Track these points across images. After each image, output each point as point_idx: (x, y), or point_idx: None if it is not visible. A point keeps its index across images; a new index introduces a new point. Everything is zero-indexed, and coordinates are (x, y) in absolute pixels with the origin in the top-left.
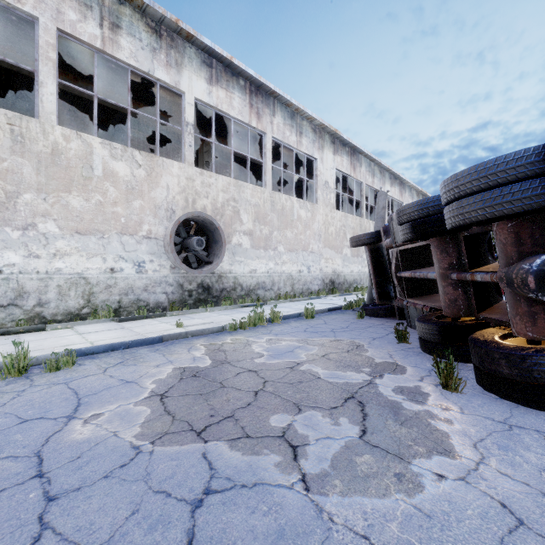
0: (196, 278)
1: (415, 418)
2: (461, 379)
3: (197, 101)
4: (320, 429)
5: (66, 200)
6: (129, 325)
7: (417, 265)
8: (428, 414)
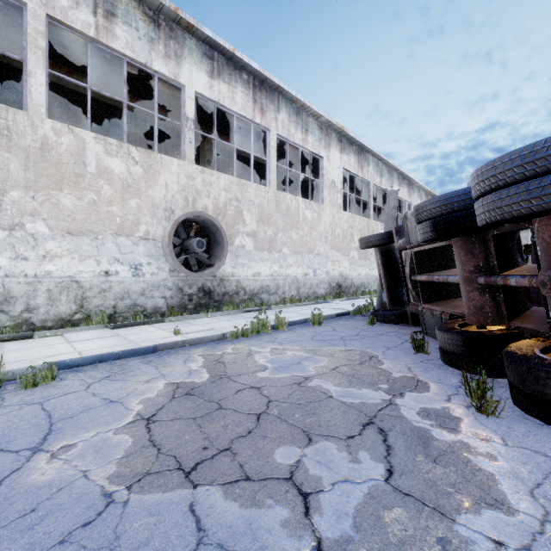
0: (196, 281)
1: (450, 452)
2: (498, 401)
3: (197, 95)
4: (336, 468)
5: (57, 198)
6: (124, 332)
7: (433, 267)
8: (465, 446)
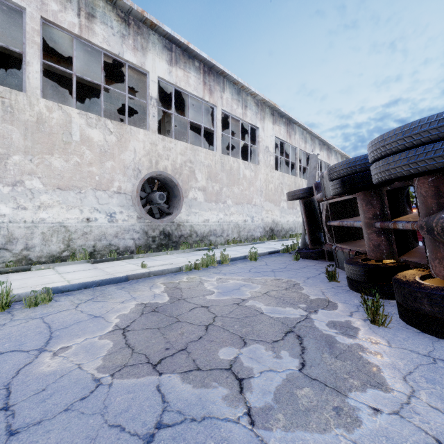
0: (158, 226)
1: (348, 351)
2: (387, 315)
3: (159, 79)
4: (263, 362)
5: (49, 161)
6: (102, 266)
7: (344, 215)
8: (360, 347)
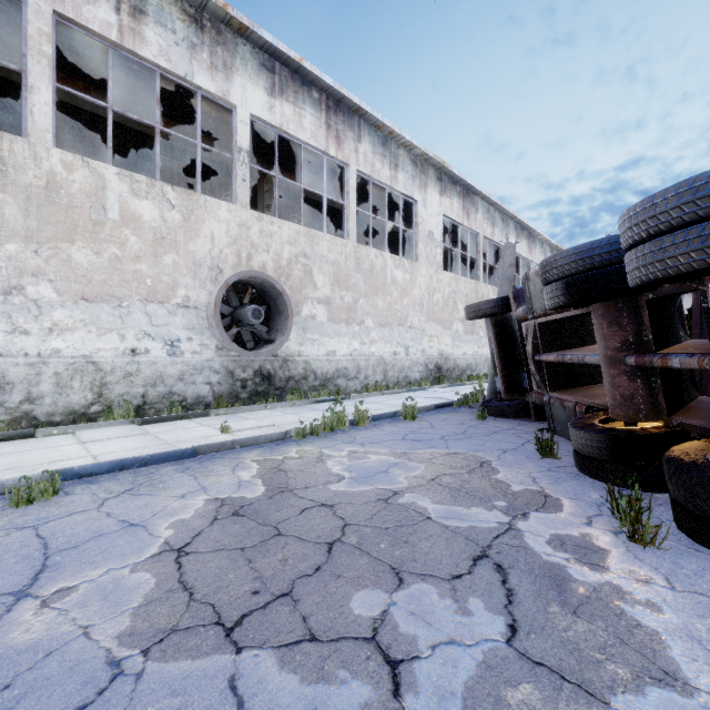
0: (252, 362)
1: (595, 600)
2: (659, 526)
3: (253, 119)
4: (437, 623)
5: (68, 253)
6: (155, 429)
7: (564, 344)
8: (616, 591)
